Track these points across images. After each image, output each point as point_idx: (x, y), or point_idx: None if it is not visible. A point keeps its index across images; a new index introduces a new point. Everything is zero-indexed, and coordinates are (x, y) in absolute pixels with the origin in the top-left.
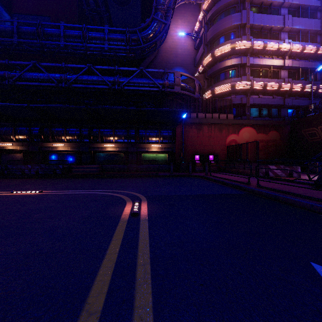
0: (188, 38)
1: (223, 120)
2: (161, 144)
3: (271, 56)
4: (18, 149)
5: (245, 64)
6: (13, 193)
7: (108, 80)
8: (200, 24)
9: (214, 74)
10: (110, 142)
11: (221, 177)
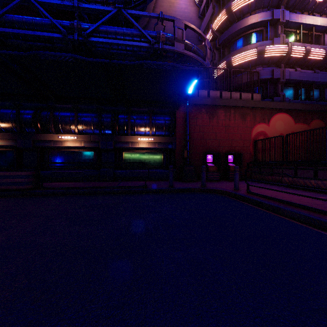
0: (191, 3)
1: (248, 101)
2: (154, 137)
3: (312, 13)
4: None
5: (278, 20)
6: None
7: (62, 23)
8: None
9: (229, 40)
10: (71, 133)
11: (277, 197)
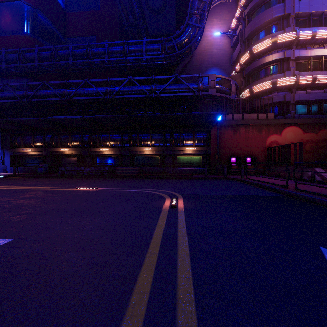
0: (224, 36)
1: (263, 120)
2: (196, 147)
3: (323, 44)
4: (73, 154)
5: (289, 57)
6: (77, 189)
7: (146, 89)
8: (237, 21)
9: (252, 72)
10: (147, 146)
11: (258, 180)
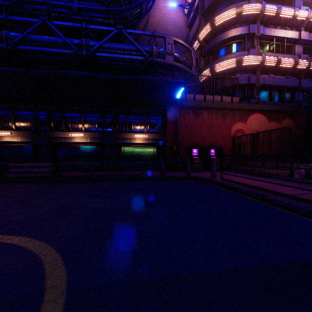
0: (180, 13)
1: (227, 104)
2: (148, 134)
3: (284, 26)
4: None
5: (254, 34)
6: None
7: (73, 42)
8: None
9: (213, 49)
10: (79, 130)
11: (241, 182)
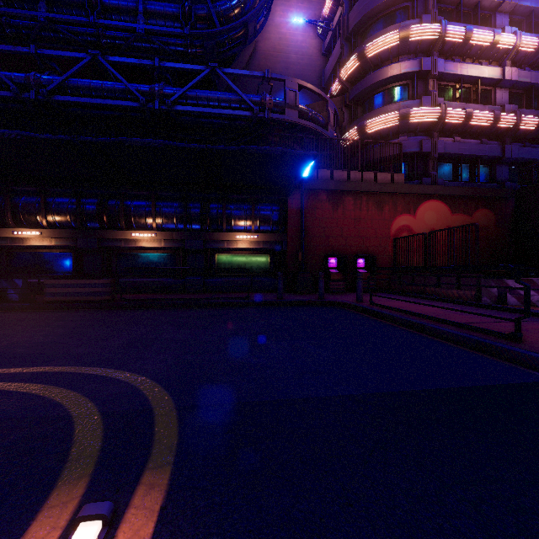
0: (310, 33)
1: (385, 185)
2: (257, 234)
3: (478, 59)
4: None
5: (429, 72)
6: None
7: (139, 89)
8: (334, 3)
9: (363, 95)
10: (147, 228)
11: (400, 308)
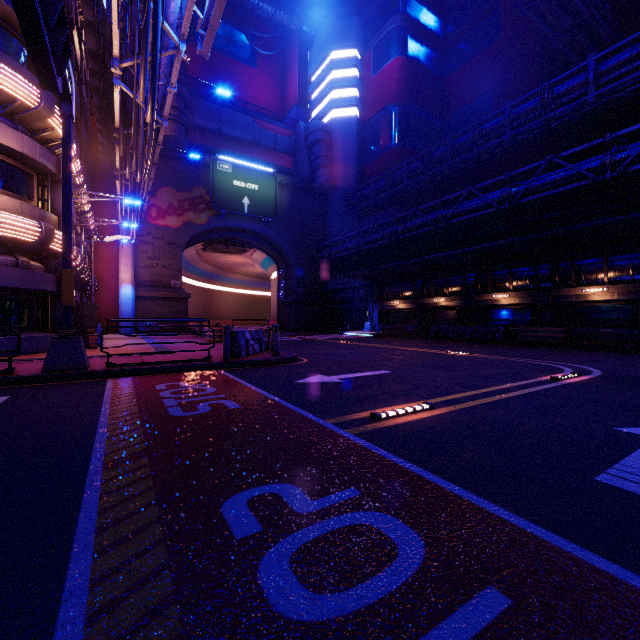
0: None
1: None
2: None
3: None
4: (451, 305)
5: None
6: (447, 353)
7: (589, 168)
8: None
9: None
10: (597, 283)
11: None
